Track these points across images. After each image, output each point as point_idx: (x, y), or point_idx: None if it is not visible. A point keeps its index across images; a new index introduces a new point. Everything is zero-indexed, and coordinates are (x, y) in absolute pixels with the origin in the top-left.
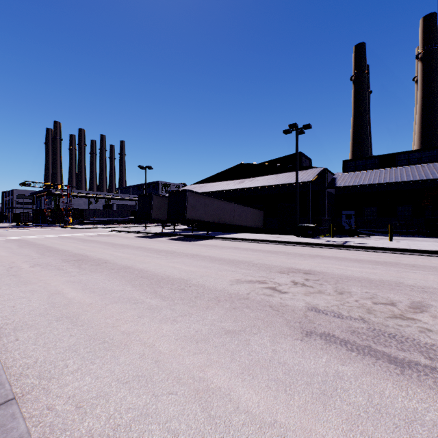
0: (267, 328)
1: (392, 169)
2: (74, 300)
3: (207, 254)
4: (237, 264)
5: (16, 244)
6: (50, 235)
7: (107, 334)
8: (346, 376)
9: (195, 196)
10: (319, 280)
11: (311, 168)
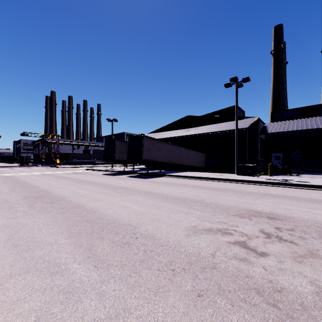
0: None
1: (316, 118)
2: None
3: (159, 192)
4: (190, 204)
5: (2, 180)
6: (37, 172)
7: None
8: None
9: (150, 140)
10: (294, 231)
11: (245, 118)
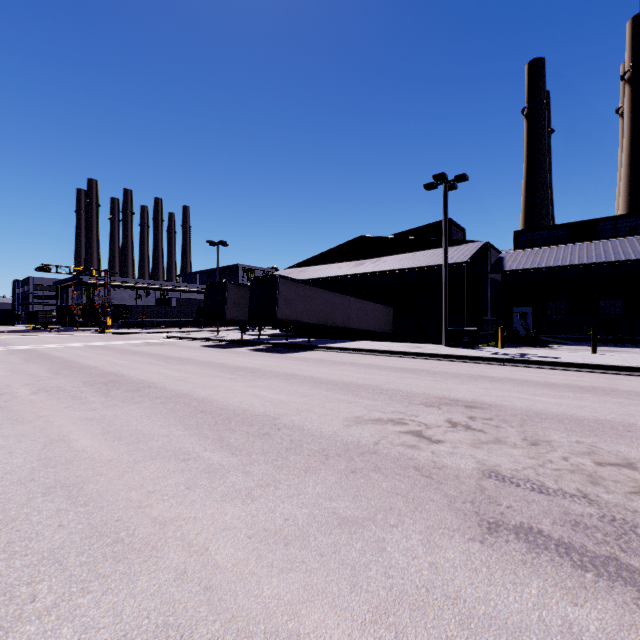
0: (414, 513)
1: (591, 243)
2: (84, 454)
3: (308, 374)
4: (356, 390)
5: (22, 357)
6: (76, 343)
7: (124, 523)
8: (589, 635)
9: (290, 284)
10: (492, 420)
11: (465, 243)
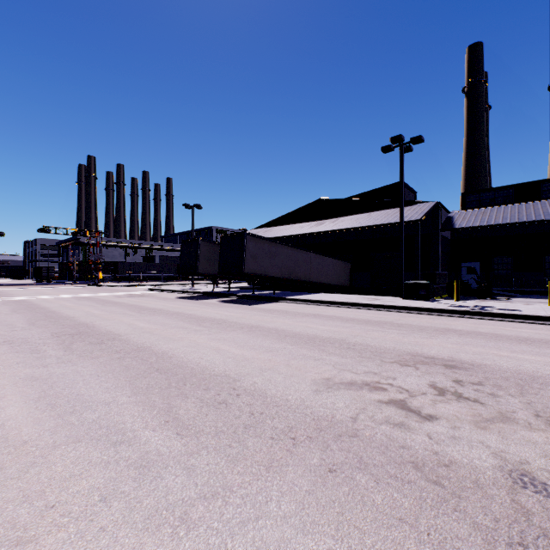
0: None
1: (536, 202)
2: None
3: (273, 326)
4: (322, 345)
5: (12, 307)
6: (67, 294)
7: None
8: None
9: (257, 241)
10: (483, 385)
11: (417, 203)
